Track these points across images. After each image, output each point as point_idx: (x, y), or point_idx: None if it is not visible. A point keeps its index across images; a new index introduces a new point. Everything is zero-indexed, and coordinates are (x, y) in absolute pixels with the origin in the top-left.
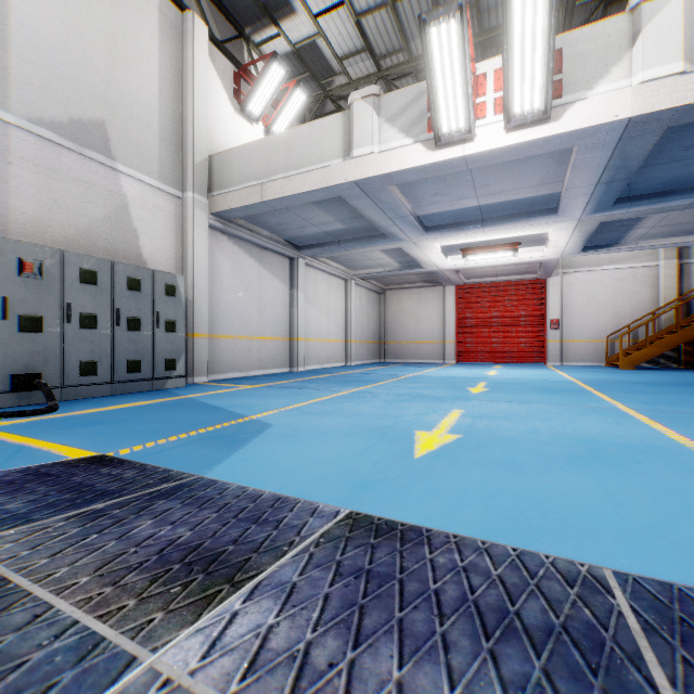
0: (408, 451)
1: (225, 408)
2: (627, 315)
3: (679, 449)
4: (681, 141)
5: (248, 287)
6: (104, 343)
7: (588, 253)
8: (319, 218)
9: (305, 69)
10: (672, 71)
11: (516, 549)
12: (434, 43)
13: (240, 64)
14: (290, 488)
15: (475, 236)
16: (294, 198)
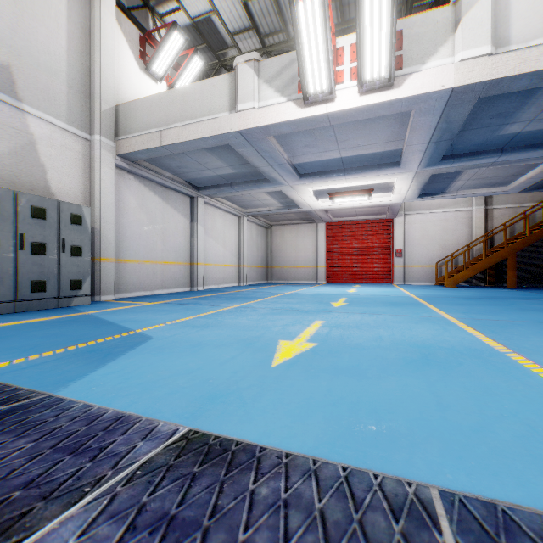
0: (267, 360)
1: (116, 323)
2: (450, 246)
3: (491, 351)
4: (489, 111)
5: (153, 220)
6: (7, 265)
7: (423, 199)
8: (212, 163)
9: (203, 41)
10: (484, 52)
11: (347, 468)
12: (301, 16)
13: (145, 30)
14: (138, 404)
15: (339, 183)
16: (189, 144)
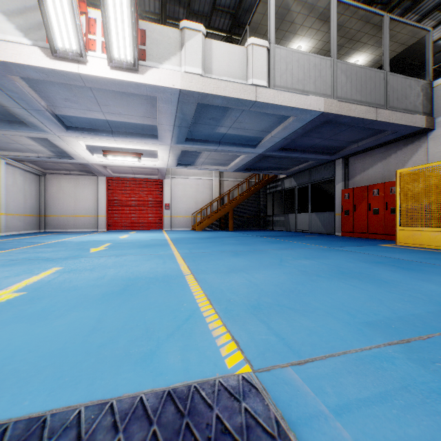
0: None
1: None
2: (201, 203)
3: (179, 275)
4: (207, 114)
5: None
6: None
7: (180, 167)
8: None
9: None
10: (198, 72)
11: None
12: None
13: None
14: None
15: (109, 142)
16: None
